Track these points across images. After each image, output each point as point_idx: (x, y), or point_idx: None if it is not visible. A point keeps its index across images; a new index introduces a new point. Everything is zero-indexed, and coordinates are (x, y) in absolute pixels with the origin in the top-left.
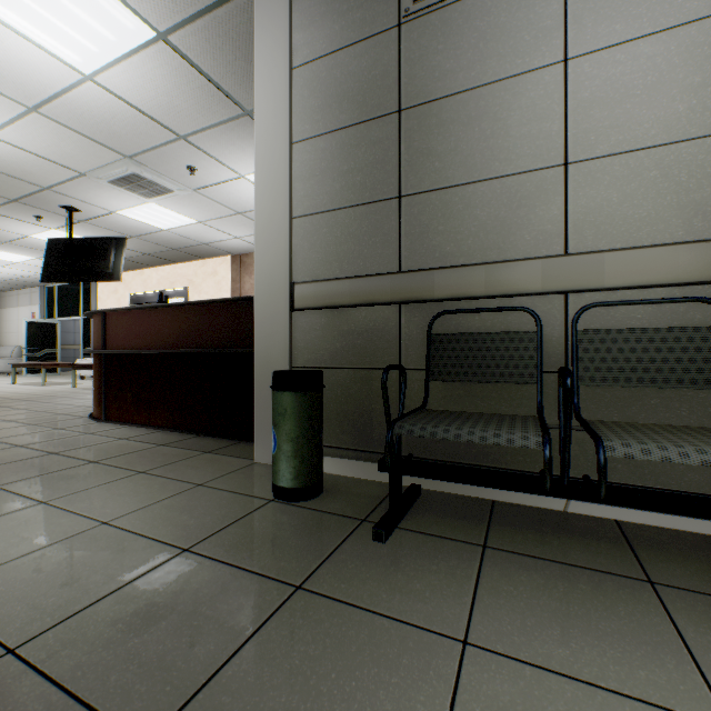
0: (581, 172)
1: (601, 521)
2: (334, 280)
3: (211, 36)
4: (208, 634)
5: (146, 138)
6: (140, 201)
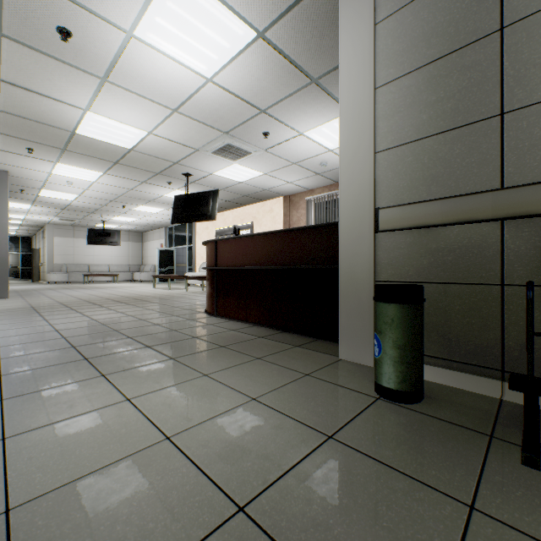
0: None
1: None
2: (423, 202)
3: (296, 23)
4: None
5: (238, 116)
6: (228, 164)
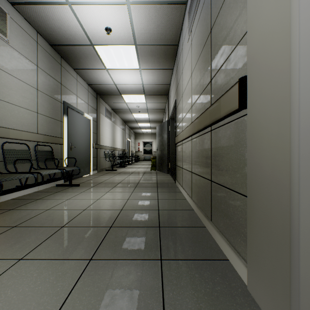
0: (2, 103)
1: (11, 200)
2: None
3: None
4: (31, 231)
5: None
6: None
